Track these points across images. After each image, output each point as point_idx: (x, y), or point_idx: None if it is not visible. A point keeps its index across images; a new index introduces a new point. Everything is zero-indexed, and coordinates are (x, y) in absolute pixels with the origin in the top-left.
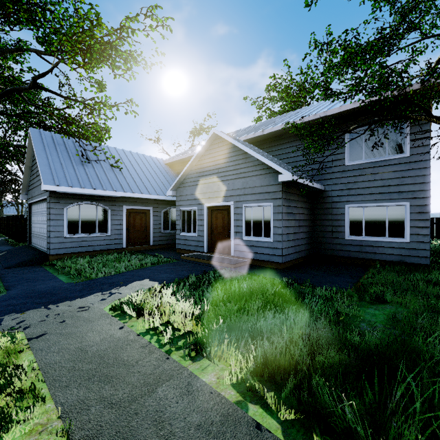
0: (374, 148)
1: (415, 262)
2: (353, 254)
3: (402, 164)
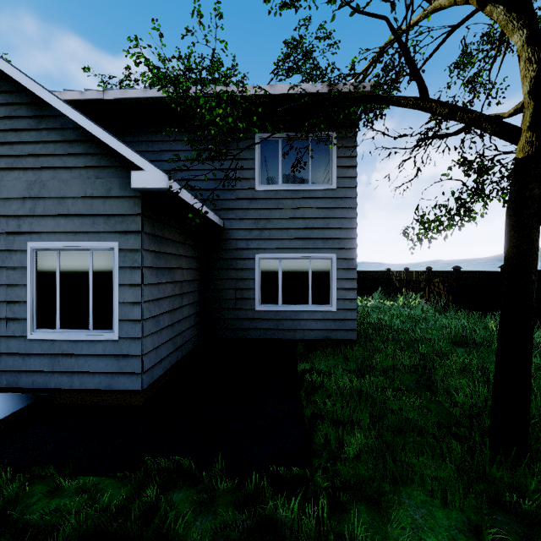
0: (294, 170)
1: (342, 339)
2: (267, 333)
3: (328, 199)
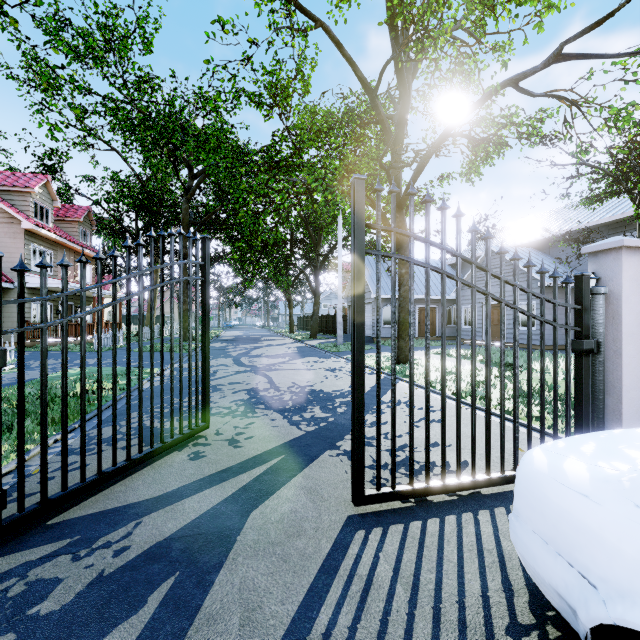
0: None
1: None
2: None
3: None
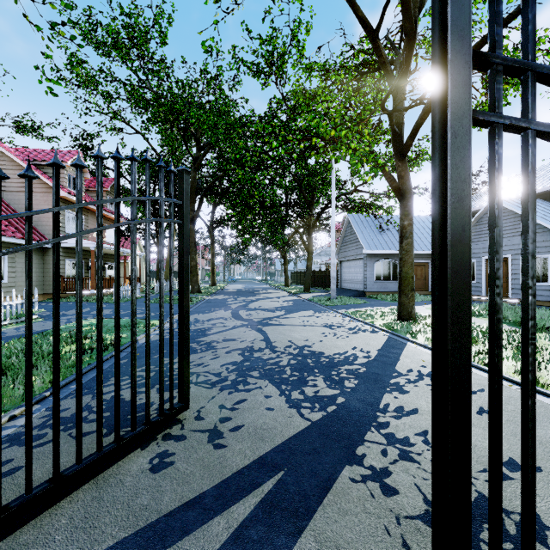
0: None
1: None
2: None
3: None
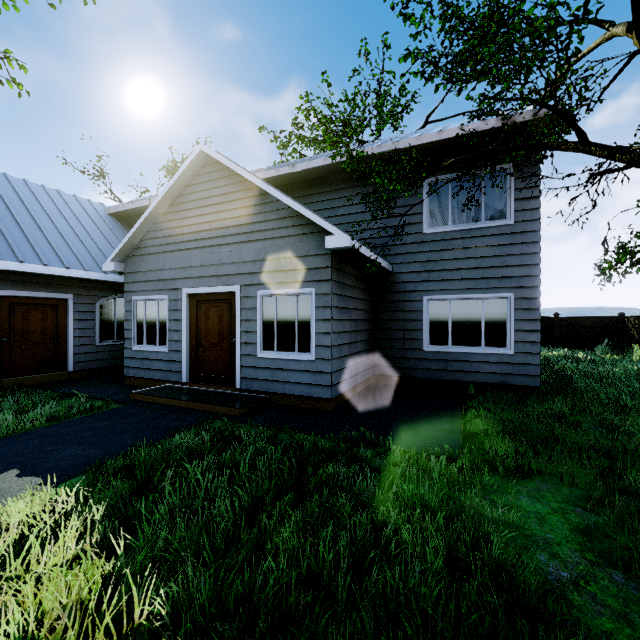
0: (465, 209)
1: (521, 384)
2: (435, 373)
3: (504, 236)
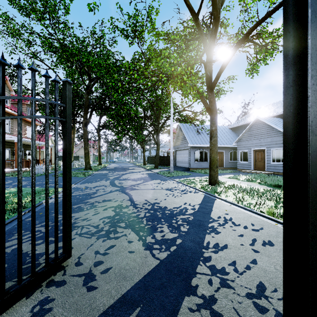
0: None
1: None
2: None
3: None
